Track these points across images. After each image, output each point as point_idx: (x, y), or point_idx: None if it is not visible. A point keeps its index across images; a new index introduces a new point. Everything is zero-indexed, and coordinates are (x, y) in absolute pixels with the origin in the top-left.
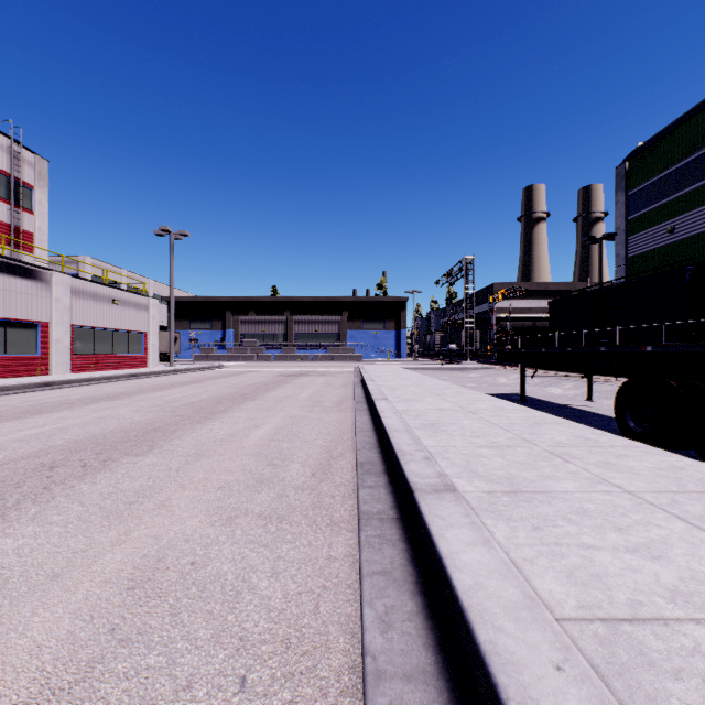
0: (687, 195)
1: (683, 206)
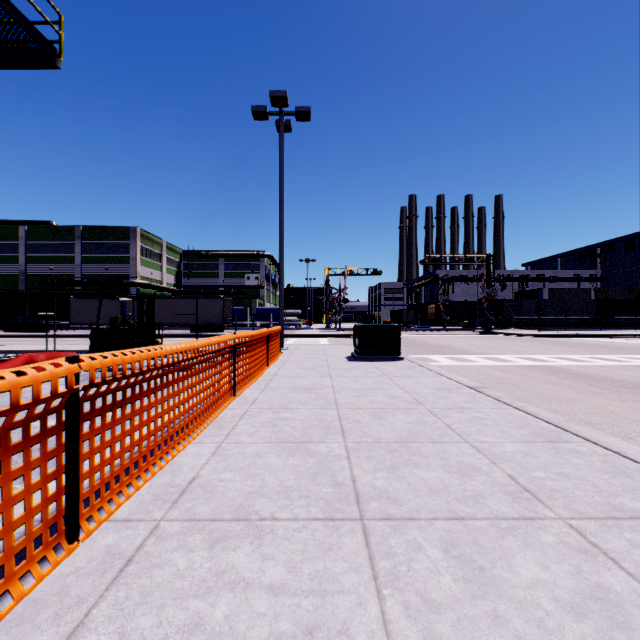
0: (4, 257)
1: (2, 261)
